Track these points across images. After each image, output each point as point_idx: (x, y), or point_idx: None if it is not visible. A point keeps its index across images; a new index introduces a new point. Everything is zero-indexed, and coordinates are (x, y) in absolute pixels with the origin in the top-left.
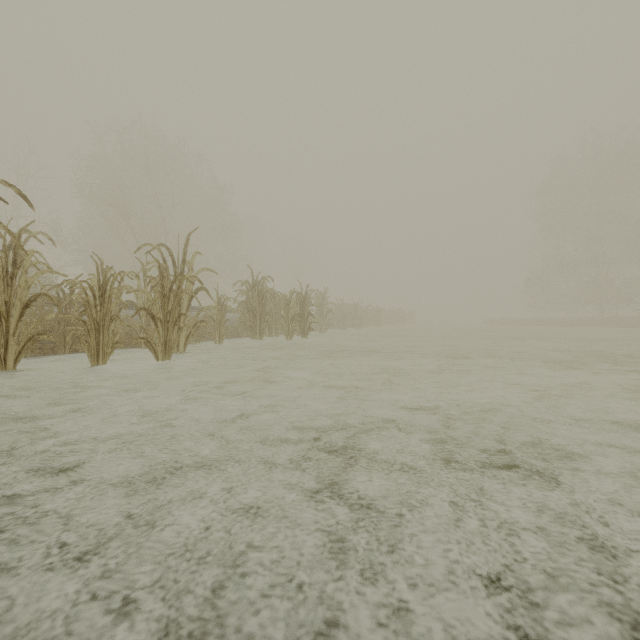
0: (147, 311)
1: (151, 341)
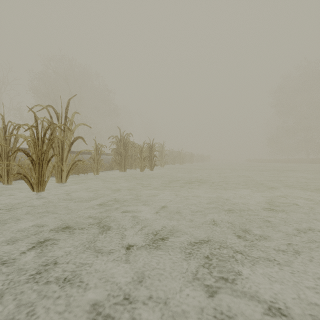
0: (24, 152)
1: (27, 176)
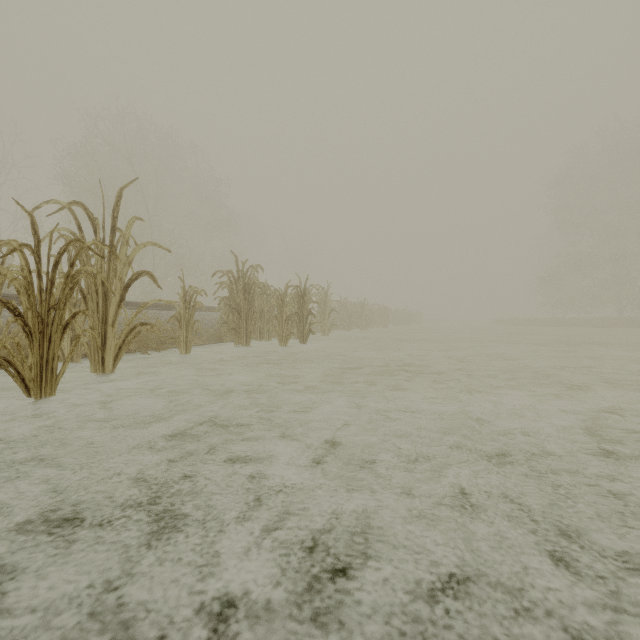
0: (6, 305)
1: (14, 361)
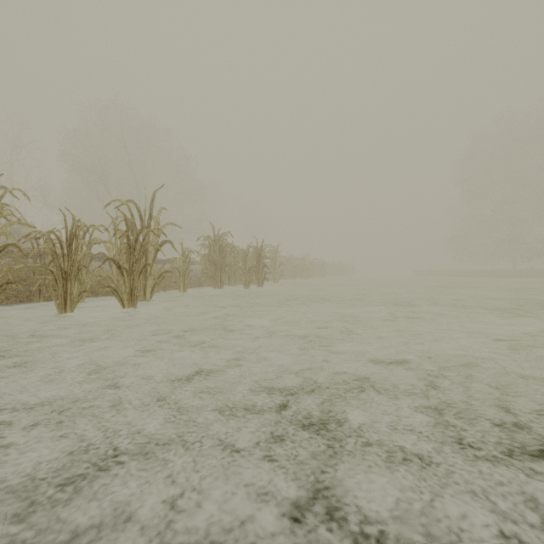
0: (114, 261)
1: (117, 290)
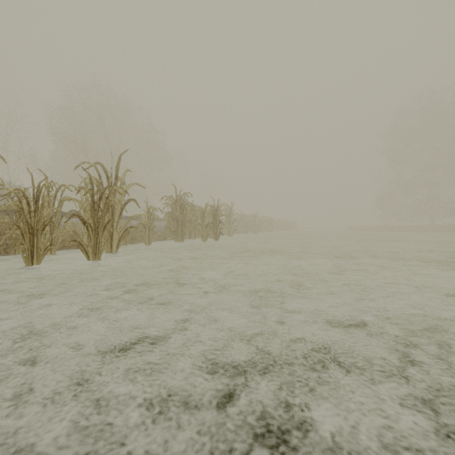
0: (79, 217)
1: (83, 243)
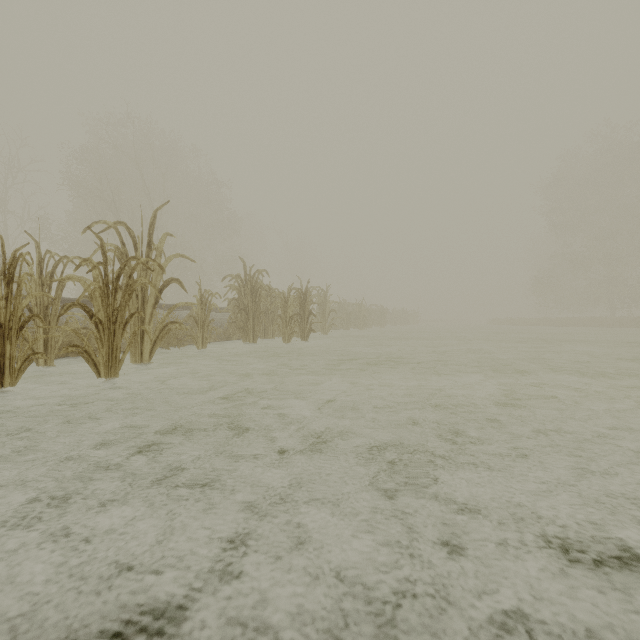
0: (83, 308)
1: (89, 350)
